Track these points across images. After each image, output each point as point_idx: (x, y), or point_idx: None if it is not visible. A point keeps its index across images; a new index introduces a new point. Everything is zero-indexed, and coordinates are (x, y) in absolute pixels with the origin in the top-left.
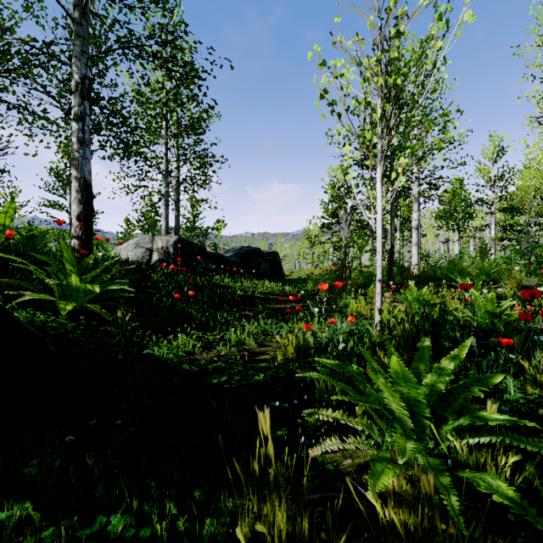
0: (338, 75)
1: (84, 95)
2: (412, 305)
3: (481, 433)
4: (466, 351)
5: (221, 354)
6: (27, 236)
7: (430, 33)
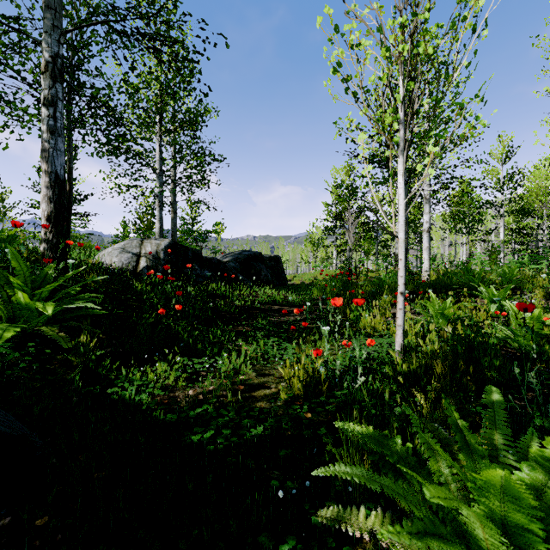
0: (354, 45)
1: (56, 76)
2: (435, 319)
3: None
4: None
5: (209, 389)
6: None
7: None
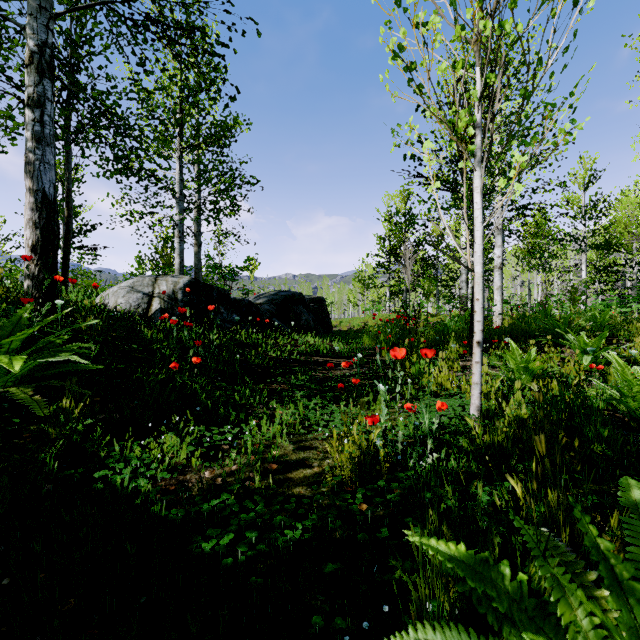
0: (419, 23)
1: (43, 70)
2: (516, 374)
3: None
4: None
5: (231, 469)
6: None
7: None
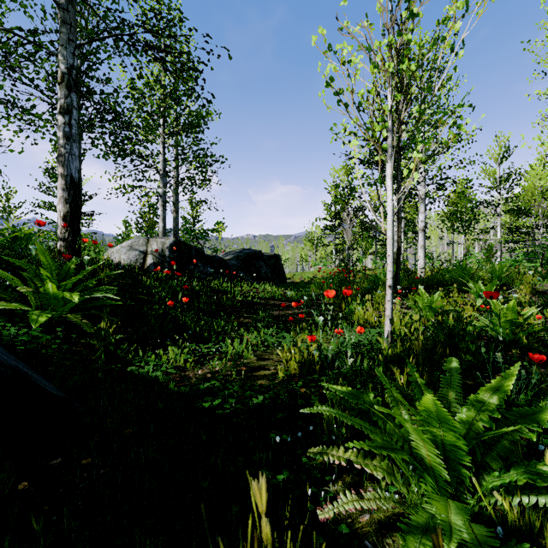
0: (345, 62)
1: (71, 86)
2: (423, 311)
3: (537, 490)
4: (513, 382)
5: (215, 369)
6: (11, 238)
7: (446, 16)
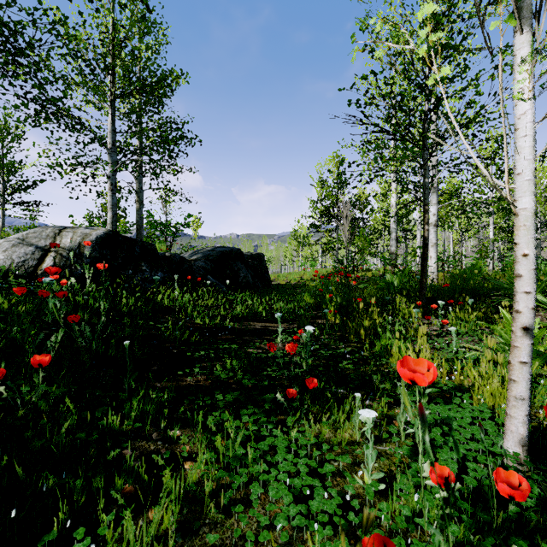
0: None
1: None
2: None
3: None
4: None
5: None
6: None
7: None
